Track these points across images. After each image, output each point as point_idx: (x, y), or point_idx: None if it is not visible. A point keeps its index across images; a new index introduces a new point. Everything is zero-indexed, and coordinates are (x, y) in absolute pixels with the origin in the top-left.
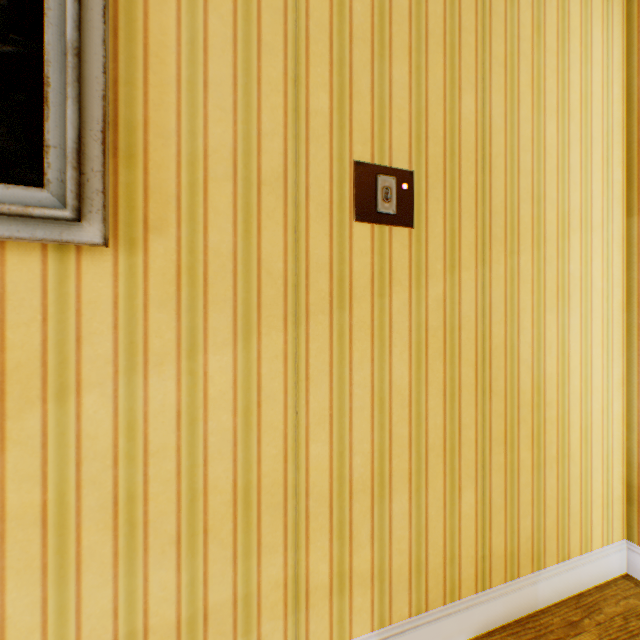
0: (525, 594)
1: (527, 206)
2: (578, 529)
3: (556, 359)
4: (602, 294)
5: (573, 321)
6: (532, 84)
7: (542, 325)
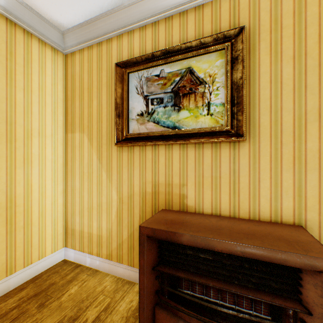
0: (1, 287)
1: (4, 125)
2: (38, 250)
3: (24, 187)
4: (52, 161)
5: (35, 171)
6: (7, 75)
7: (14, 174)
